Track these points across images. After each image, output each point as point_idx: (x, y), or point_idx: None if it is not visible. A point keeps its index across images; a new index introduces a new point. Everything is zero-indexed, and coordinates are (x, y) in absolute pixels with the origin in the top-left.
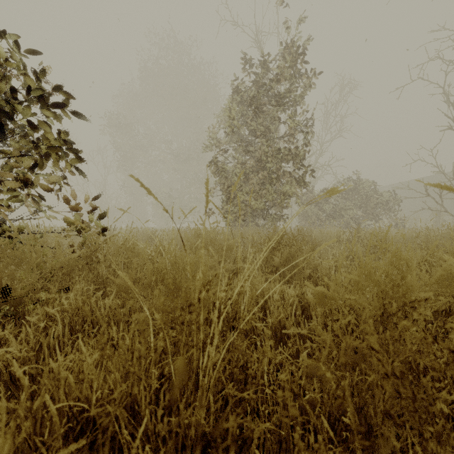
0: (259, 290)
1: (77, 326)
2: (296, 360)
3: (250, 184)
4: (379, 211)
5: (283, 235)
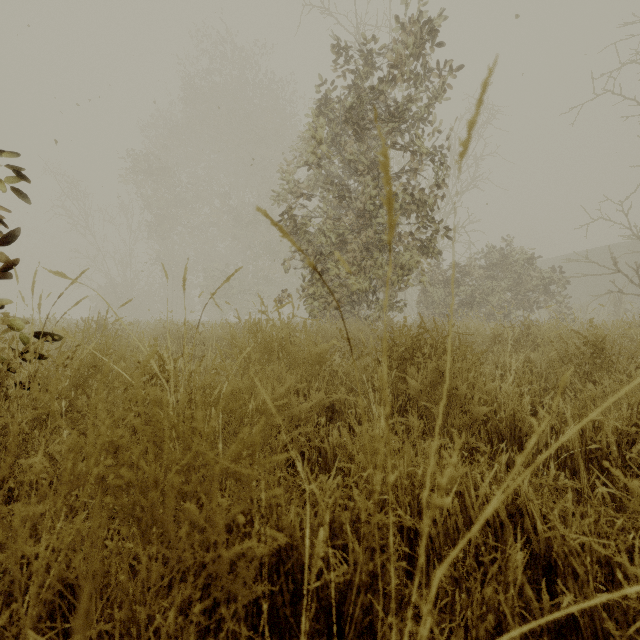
0: (503, 639)
1: None
2: None
3: (348, 251)
4: (536, 297)
5: (422, 334)
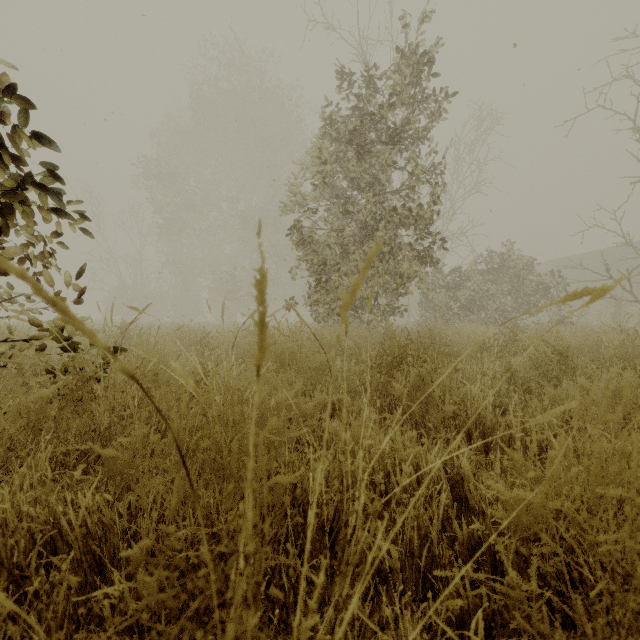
0: (389, 495)
1: (16, 556)
2: (462, 632)
3: (350, 261)
4: (536, 300)
5: (407, 346)
